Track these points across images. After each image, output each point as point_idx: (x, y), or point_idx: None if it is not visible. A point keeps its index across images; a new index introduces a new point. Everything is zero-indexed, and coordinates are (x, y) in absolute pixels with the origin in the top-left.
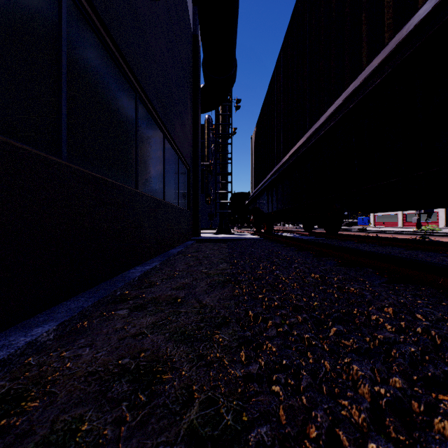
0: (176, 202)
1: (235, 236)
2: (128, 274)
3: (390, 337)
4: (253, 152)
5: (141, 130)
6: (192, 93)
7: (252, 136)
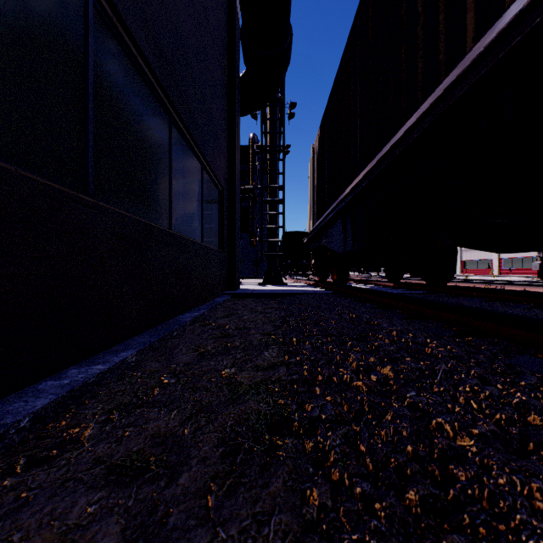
0: (198, 237)
1: (289, 289)
2: (12, 404)
3: None
4: (314, 168)
5: (107, 82)
6: (226, 80)
7: (313, 146)
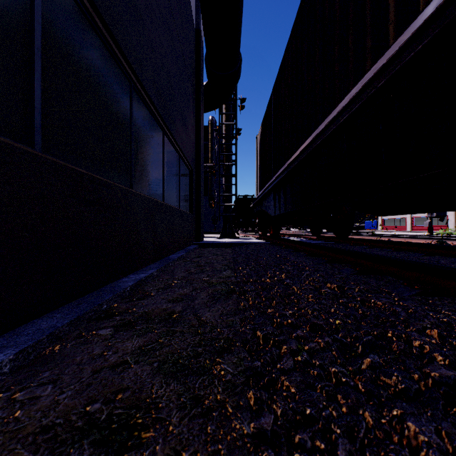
0: (177, 204)
1: (240, 241)
2: (119, 284)
3: (448, 376)
4: (258, 152)
5: (137, 124)
6: (194, 90)
7: (257, 136)
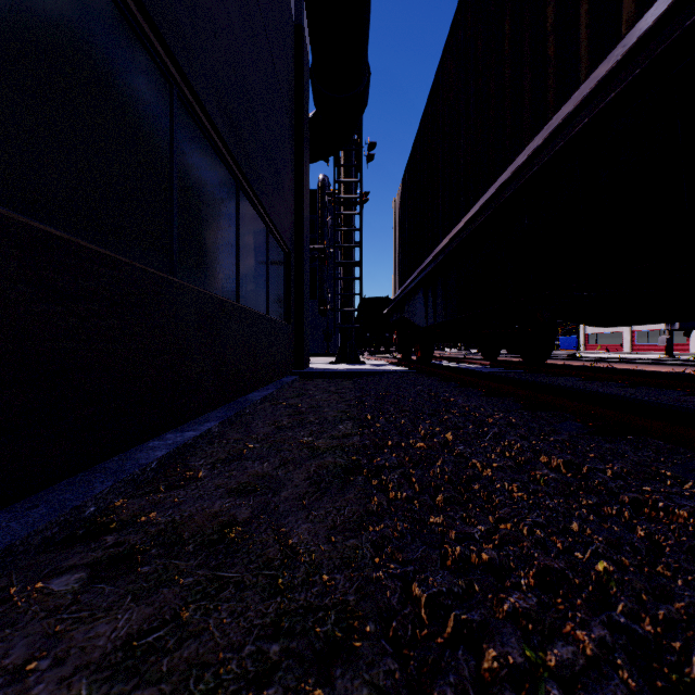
0: (264, 308)
1: (367, 368)
2: (138, 454)
3: None
4: (396, 225)
5: (186, 163)
6: (293, 124)
7: (395, 200)
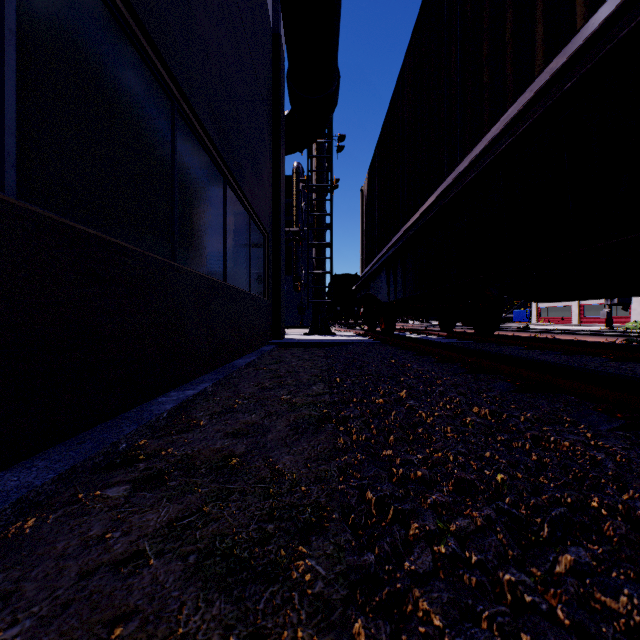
0: (246, 286)
1: (337, 339)
2: (151, 407)
3: None
4: (363, 211)
5: (184, 165)
6: (271, 122)
7: (362, 188)
